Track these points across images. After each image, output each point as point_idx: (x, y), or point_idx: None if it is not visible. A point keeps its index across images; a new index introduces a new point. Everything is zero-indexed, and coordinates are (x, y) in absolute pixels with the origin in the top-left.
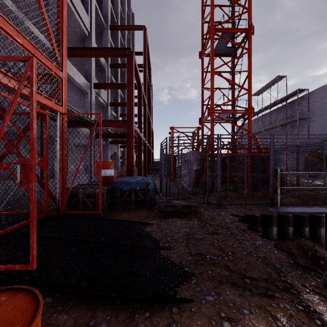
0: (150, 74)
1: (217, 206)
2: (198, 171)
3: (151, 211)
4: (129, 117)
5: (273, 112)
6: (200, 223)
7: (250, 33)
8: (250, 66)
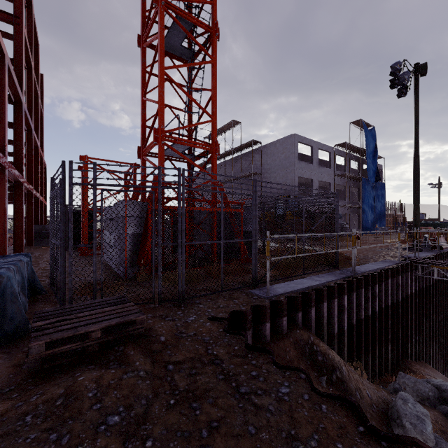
0: (37, 52)
1: (178, 303)
2: (137, 237)
3: (0, 364)
4: None
5: (228, 162)
6: (151, 368)
7: (215, 36)
8: (215, 84)
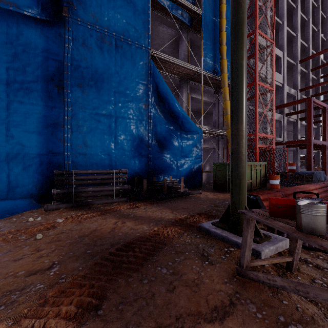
0: None
1: None
2: None
3: None
4: (308, 137)
5: None
6: None
7: None
8: None
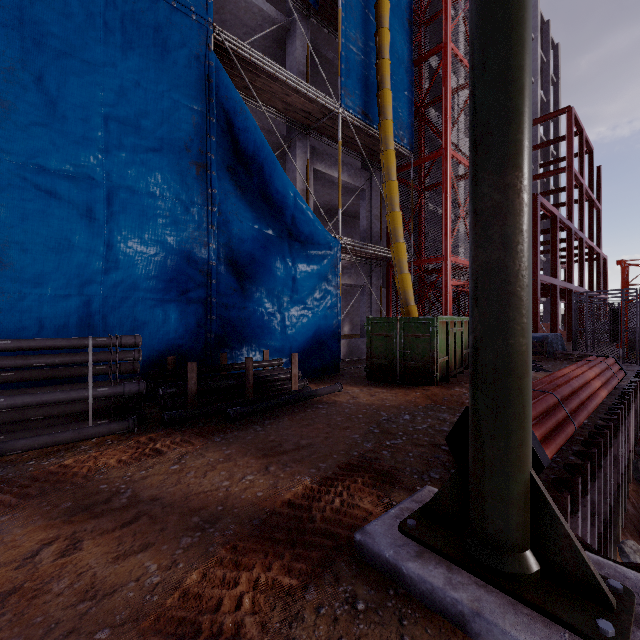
0: (590, 156)
1: (636, 365)
2: None
3: (547, 359)
4: (533, 269)
5: None
6: None
7: None
8: None
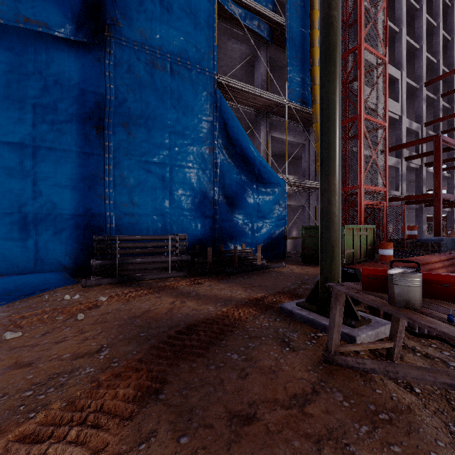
0: None
1: None
2: None
3: None
4: (436, 190)
5: None
6: None
7: None
8: None
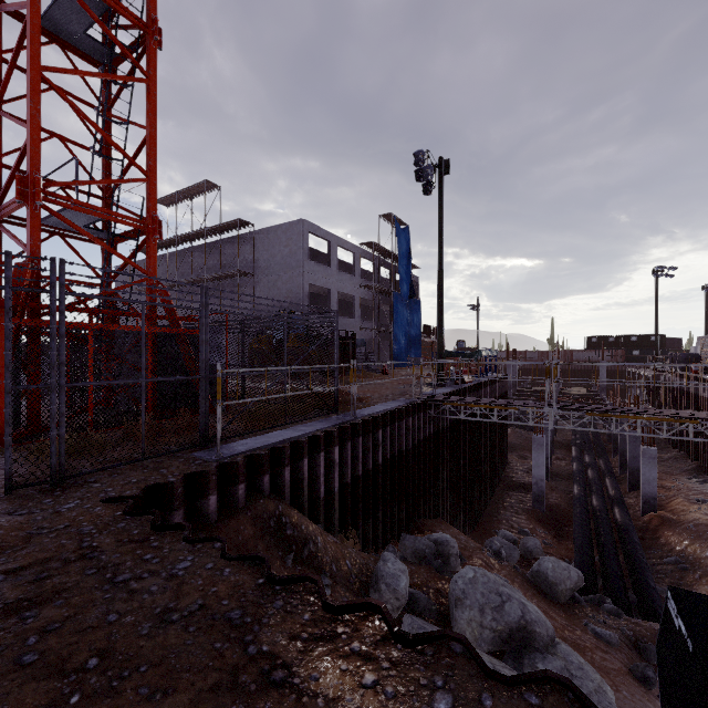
0: None
1: (50, 486)
2: None
3: None
4: None
5: (198, 250)
6: None
7: (154, 40)
8: (153, 120)
